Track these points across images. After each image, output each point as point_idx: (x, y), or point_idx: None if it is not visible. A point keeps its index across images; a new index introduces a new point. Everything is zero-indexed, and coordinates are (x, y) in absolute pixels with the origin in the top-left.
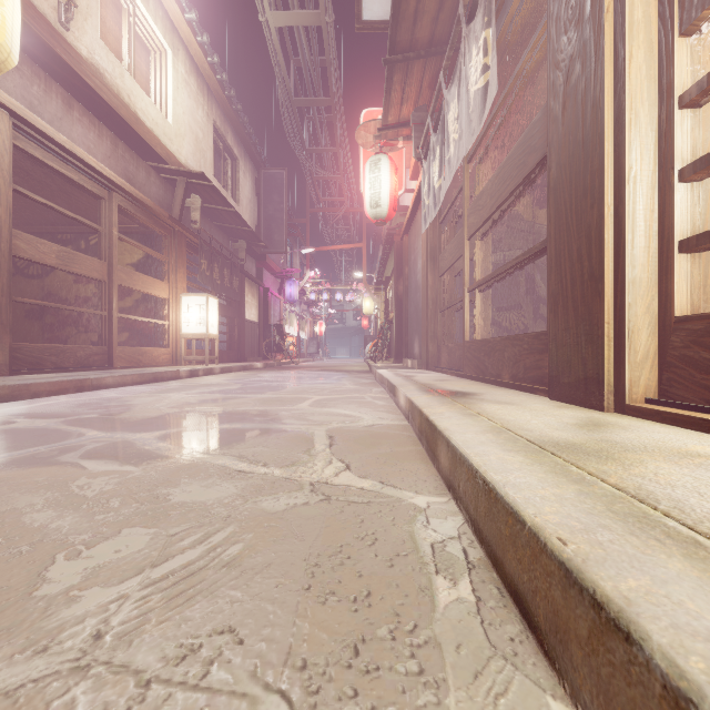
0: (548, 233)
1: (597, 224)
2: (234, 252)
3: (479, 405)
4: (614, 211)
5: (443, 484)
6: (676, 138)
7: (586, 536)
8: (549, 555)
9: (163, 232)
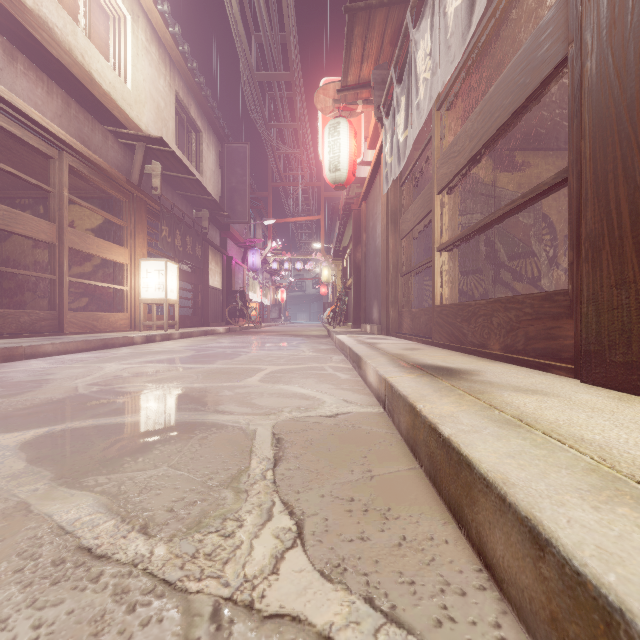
0: (574, 157)
1: None
2: (198, 221)
3: (499, 397)
4: None
5: (506, 607)
6: None
7: None
8: None
9: (121, 196)
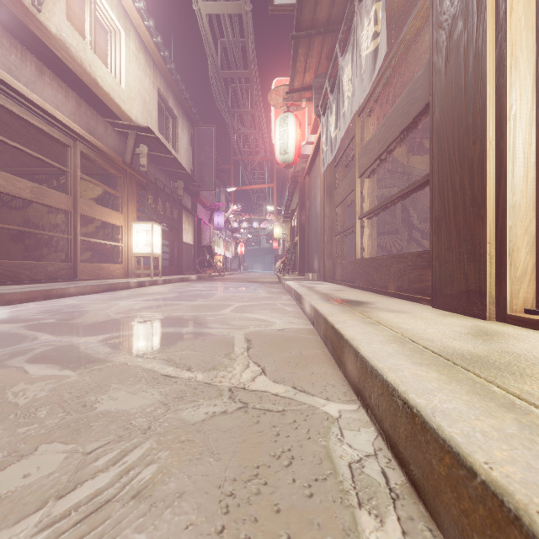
0: (431, 168)
1: (479, 157)
2: (174, 190)
3: (376, 313)
4: (495, 145)
5: (350, 389)
6: None
7: None
8: (527, 534)
9: (118, 173)
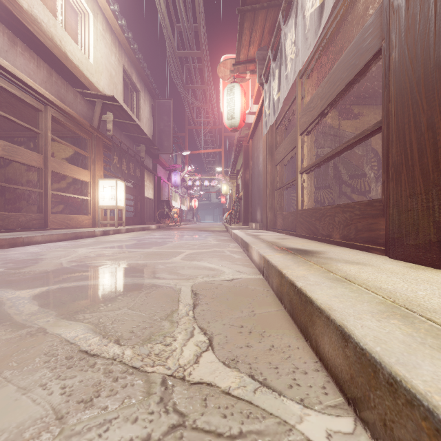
0: (385, 113)
1: None
2: (137, 152)
3: (335, 266)
4: None
5: (329, 379)
6: None
7: None
8: None
9: (86, 136)
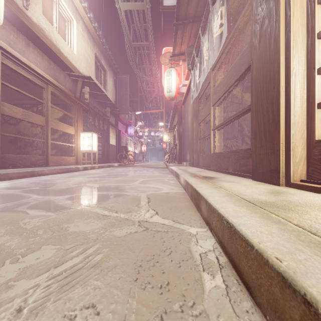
0: (251, 101)
1: (276, 96)
2: (105, 113)
3: (219, 183)
4: (284, 89)
5: (203, 221)
6: (315, 53)
7: (291, 256)
8: (270, 267)
9: (72, 103)
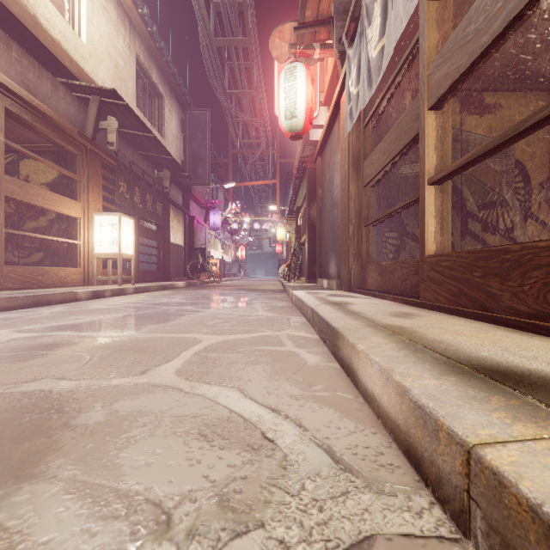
0: None
1: None
2: (160, 181)
3: None
4: None
5: None
6: None
7: None
8: None
9: (73, 149)
